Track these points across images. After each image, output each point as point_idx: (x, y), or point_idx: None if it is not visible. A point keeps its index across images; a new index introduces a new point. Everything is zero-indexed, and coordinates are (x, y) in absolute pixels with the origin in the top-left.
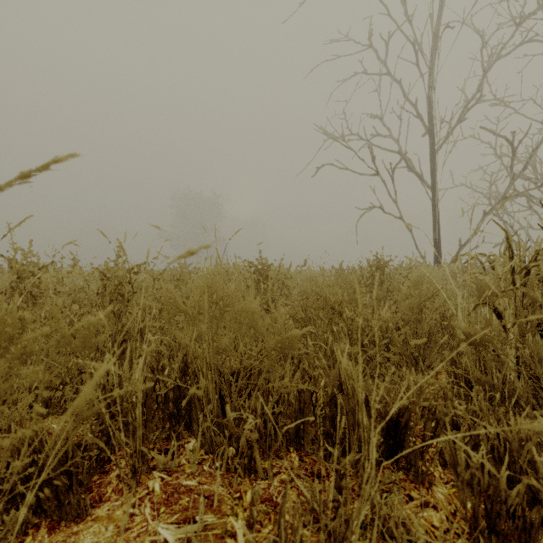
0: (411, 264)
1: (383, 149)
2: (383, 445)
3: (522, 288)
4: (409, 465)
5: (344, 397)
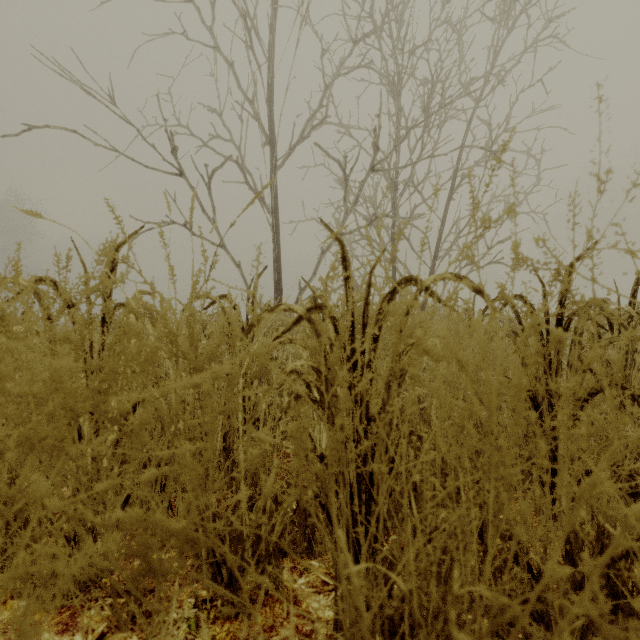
0: None
1: (219, 154)
2: None
3: None
4: None
5: None
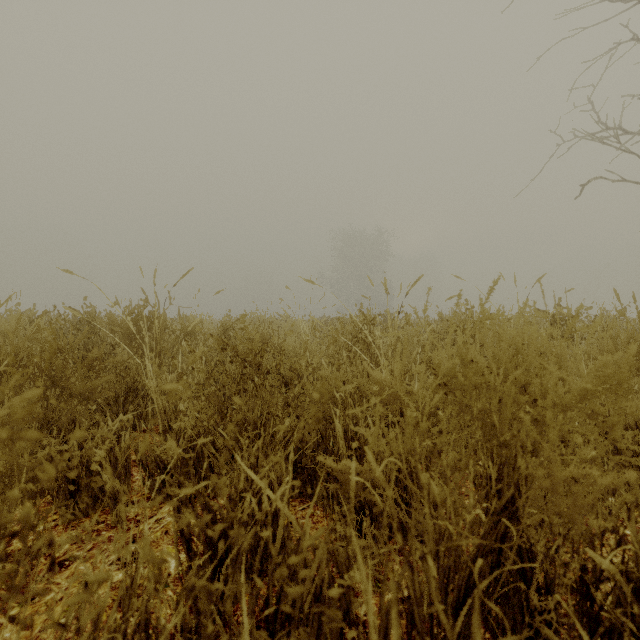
0: None
1: None
2: None
3: None
4: None
5: None
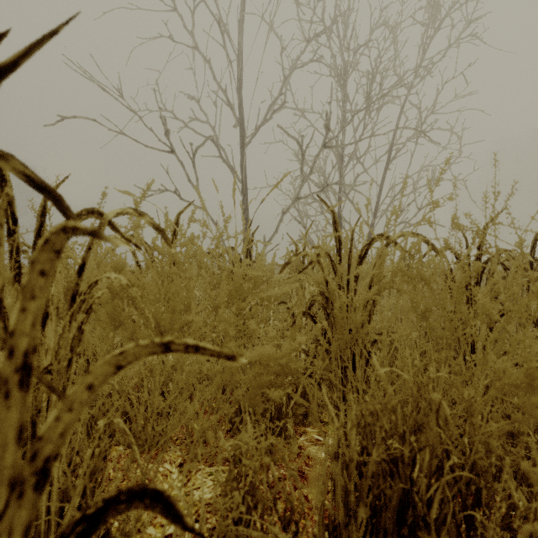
0: None
1: (198, 134)
2: None
3: None
4: None
5: None
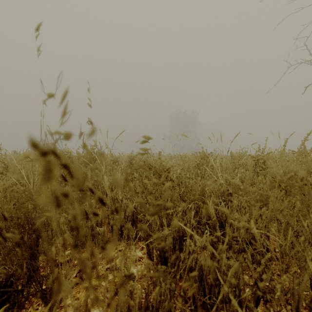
0: None
1: None
2: None
3: None
4: None
5: None
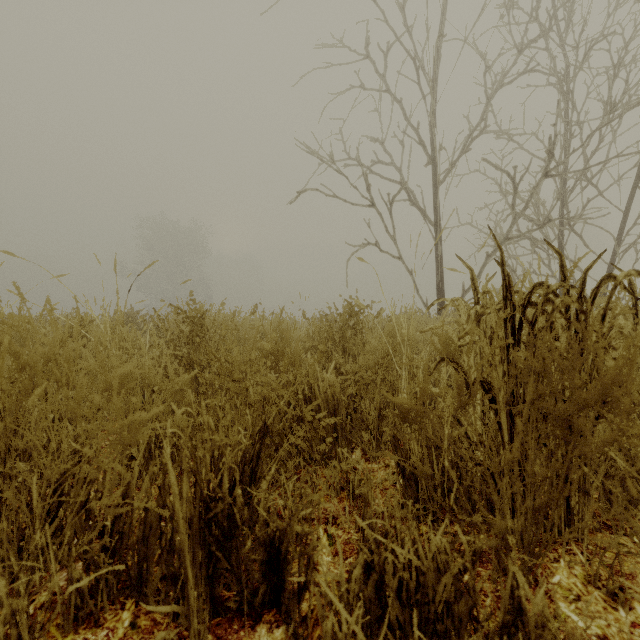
0: (383, 311)
1: (384, 178)
2: (263, 584)
3: (479, 341)
4: (289, 618)
5: (200, 518)
